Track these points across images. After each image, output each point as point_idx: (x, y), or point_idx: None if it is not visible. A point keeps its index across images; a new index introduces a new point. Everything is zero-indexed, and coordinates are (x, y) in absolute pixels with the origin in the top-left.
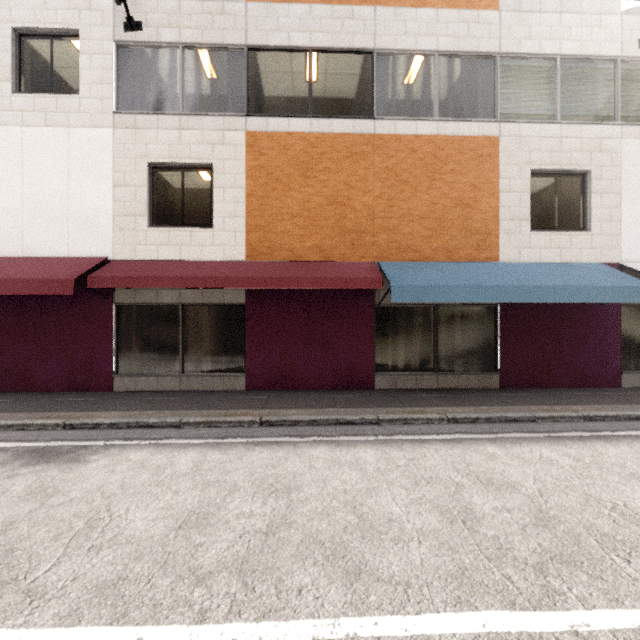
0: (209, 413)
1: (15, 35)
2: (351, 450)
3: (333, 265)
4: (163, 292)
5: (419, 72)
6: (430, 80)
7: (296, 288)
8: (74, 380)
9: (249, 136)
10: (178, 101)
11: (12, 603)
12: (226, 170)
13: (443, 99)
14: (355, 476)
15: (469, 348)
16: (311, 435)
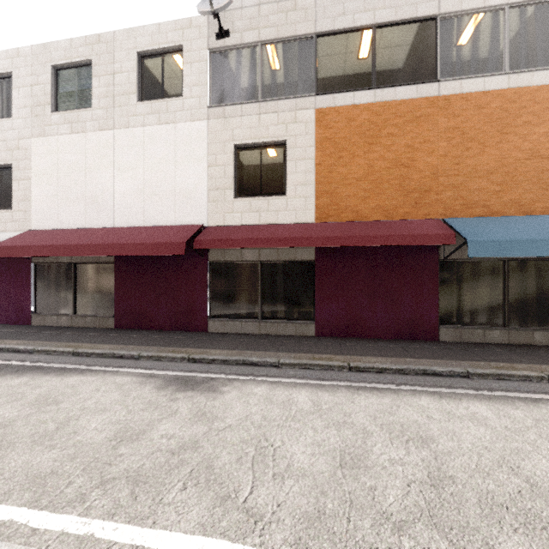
0: (297, 356)
1: (138, 58)
2: (459, 403)
3: (398, 223)
4: (246, 251)
5: (486, 28)
6: (499, 34)
7: (368, 245)
8: (179, 322)
9: (318, 113)
10: (257, 91)
11: (240, 520)
12: (298, 145)
13: (514, 51)
14: (485, 432)
15: (545, 304)
16: (405, 384)
